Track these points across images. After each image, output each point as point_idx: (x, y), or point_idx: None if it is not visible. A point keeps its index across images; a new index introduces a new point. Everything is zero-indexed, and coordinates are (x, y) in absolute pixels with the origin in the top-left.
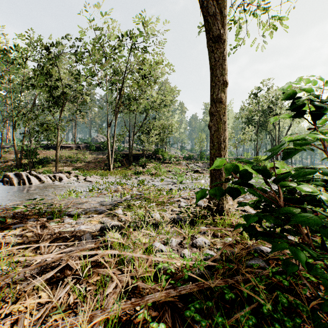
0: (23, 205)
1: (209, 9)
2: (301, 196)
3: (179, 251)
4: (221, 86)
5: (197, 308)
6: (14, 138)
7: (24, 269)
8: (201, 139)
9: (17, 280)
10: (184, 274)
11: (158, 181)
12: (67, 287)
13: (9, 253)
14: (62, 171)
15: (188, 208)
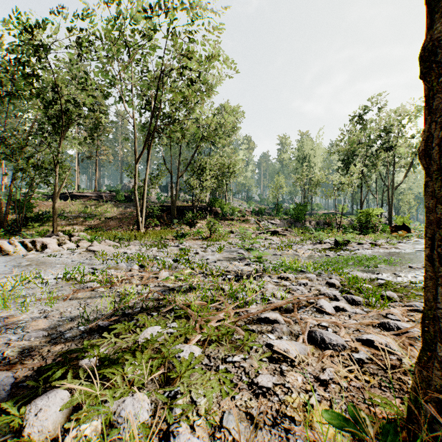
0: None
1: None
2: None
3: None
4: None
5: None
6: None
7: None
8: (278, 184)
9: None
10: None
11: (214, 250)
12: None
13: None
14: (60, 233)
15: None
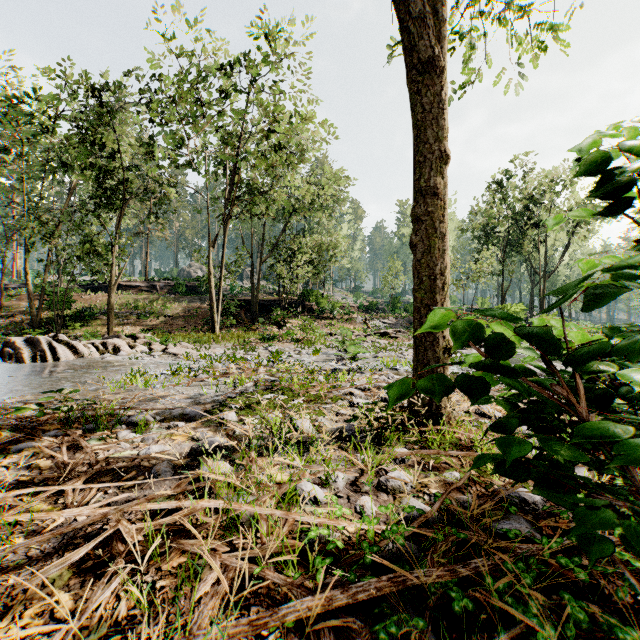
0: (37, 404)
1: (413, 7)
2: (608, 386)
3: (351, 501)
4: (436, 162)
5: (393, 634)
6: (26, 270)
7: (25, 541)
8: (393, 271)
9: (11, 563)
10: (364, 555)
11: (309, 353)
12: (115, 582)
13: (0, 504)
14: (121, 335)
15: (369, 409)
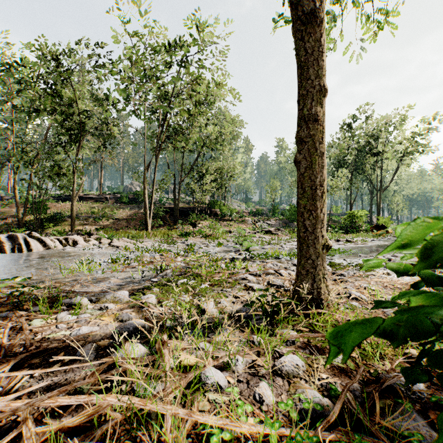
0: None
1: None
2: None
3: (250, 386)
4: (316, 94)
5: None
6: (14, 186)
7: None
8: (273, 187)
9: None
10: None
11: (214, 246)
12: None
13: None
14: (80, 232)
15: (262, 295)
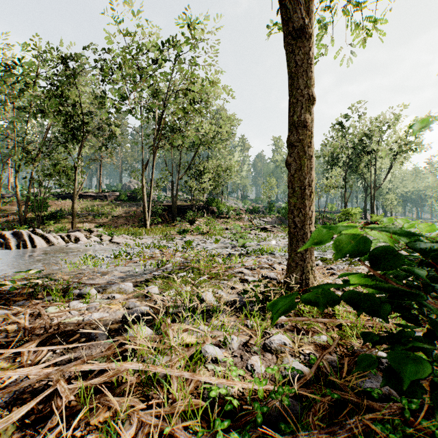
0: (11, 281)
1: None
2: None
3: (243, 359)
4: (305, 103)
5: None
6: (16, 184)
7: None
8: (269, 185)
9: None
10: (256, 416)
11: (212, 242)
12: None
13: None
14: (81, 229)
15: (256, 285)
